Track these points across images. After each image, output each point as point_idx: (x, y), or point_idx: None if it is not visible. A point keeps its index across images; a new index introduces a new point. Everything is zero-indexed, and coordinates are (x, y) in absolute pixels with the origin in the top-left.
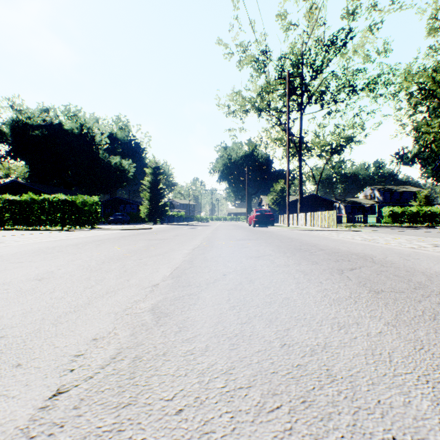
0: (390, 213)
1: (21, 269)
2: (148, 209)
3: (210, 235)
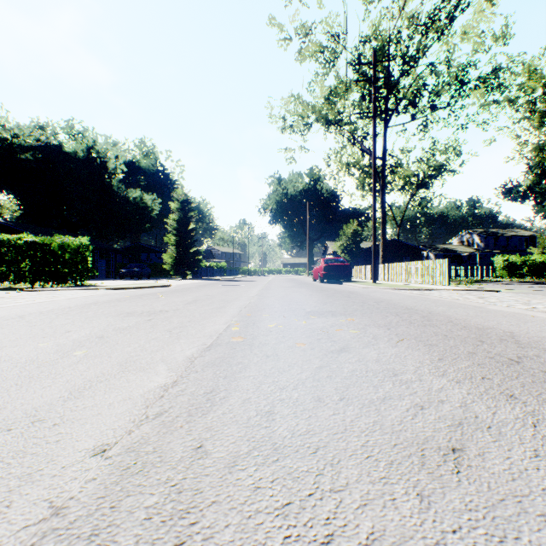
0: (506, 264)
1: None
2: (173, 258)
3: (254, 300)
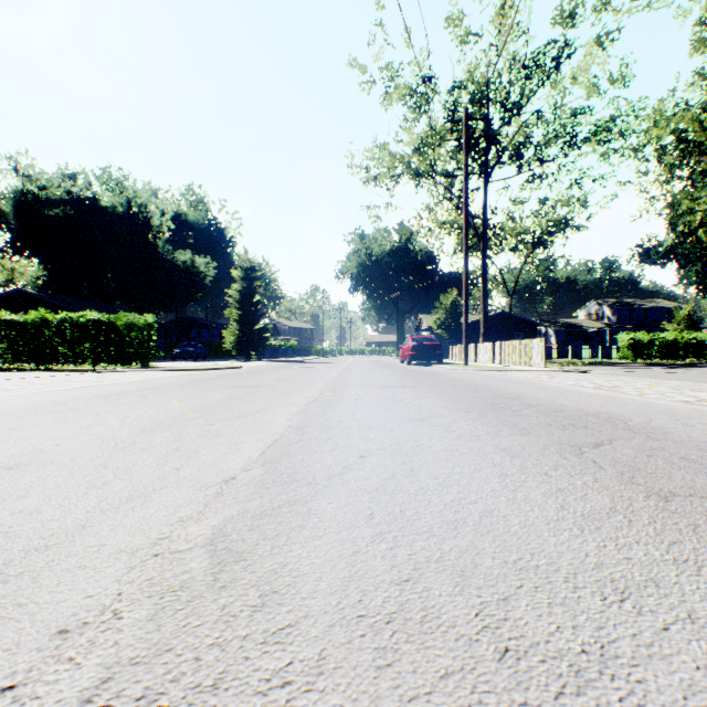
0: (631, 342)
1: None
2: (236, 336)
3: (336, 379)
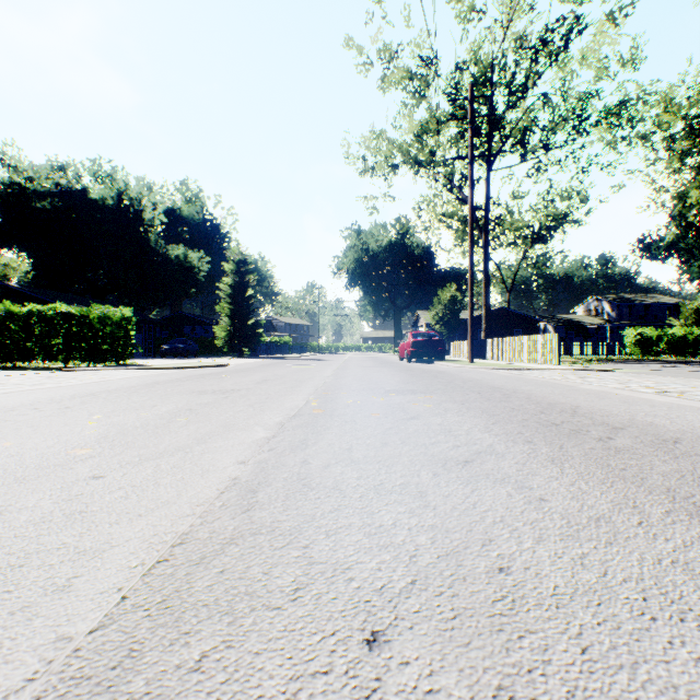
0: (638, 338)
1: None
2: (227, 331)
3: (329, 380)
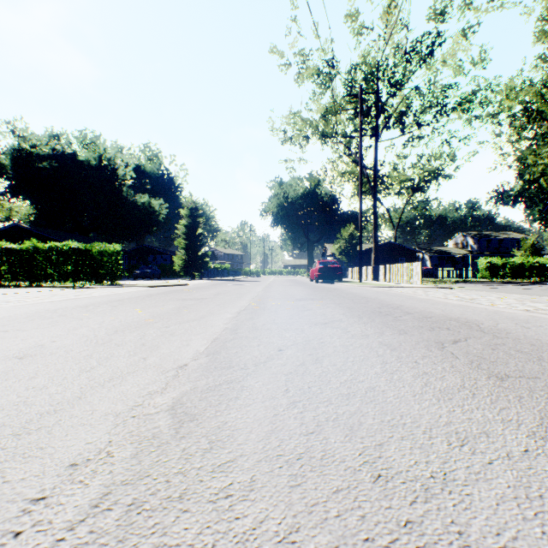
0: (488, 265)
1: (1, 342)
2: (183, 260)
3: (261, 293)
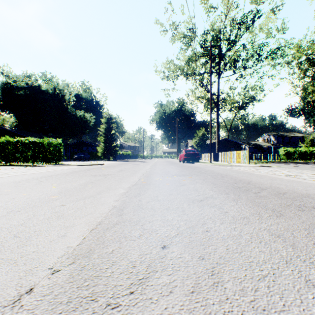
0: (285, 152)
1: None
2: (103, 149)
3: (148, 170)
